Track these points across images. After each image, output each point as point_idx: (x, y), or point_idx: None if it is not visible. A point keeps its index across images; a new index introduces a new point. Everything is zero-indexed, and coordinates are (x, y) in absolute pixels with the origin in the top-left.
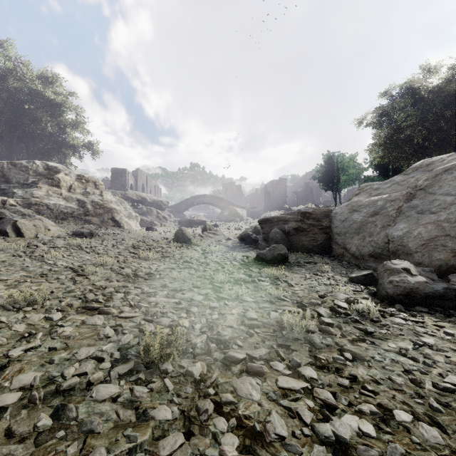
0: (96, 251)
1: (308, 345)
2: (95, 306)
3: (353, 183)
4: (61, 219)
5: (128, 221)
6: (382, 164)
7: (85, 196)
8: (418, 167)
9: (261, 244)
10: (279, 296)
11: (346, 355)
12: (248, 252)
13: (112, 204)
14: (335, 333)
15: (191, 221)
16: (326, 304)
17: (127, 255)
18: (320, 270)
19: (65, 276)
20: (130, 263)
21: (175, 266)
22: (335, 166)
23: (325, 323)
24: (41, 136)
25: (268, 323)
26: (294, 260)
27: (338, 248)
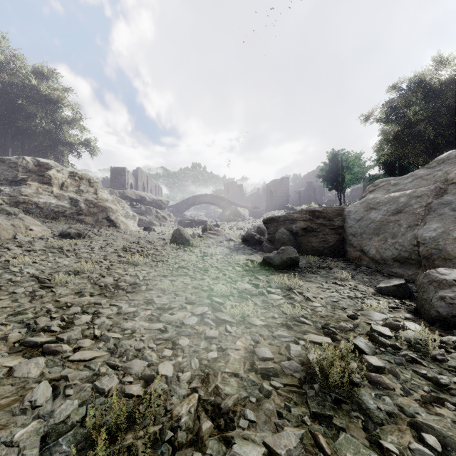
0: (79, 254)
1: (360, 414)
2: (39, 341)
3: (358, 182)
4: (52, 219)
5: (125, 221)
6: (389, 162)
7: (78, 194)
8: (445, 159)
9: (266, 246)
10: (298, 318)
11: (430, 442)
12: (252, 255)
13: (107, 202)
14: (392, 385)
15: (191, 221)
16: (361, 329)
17: (114, 259)
18: (338, 277)
19: (24, 289)
20: (114, 269)
21: (168, 273)
22: (340, 164)
23: (372, 366)
24: (36, 133)
25: (289, 366)
26: (305, 264)
27: (354, 250)
